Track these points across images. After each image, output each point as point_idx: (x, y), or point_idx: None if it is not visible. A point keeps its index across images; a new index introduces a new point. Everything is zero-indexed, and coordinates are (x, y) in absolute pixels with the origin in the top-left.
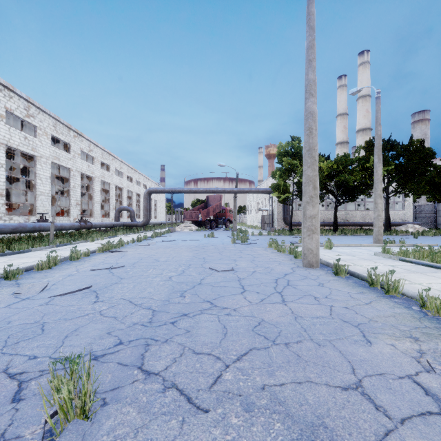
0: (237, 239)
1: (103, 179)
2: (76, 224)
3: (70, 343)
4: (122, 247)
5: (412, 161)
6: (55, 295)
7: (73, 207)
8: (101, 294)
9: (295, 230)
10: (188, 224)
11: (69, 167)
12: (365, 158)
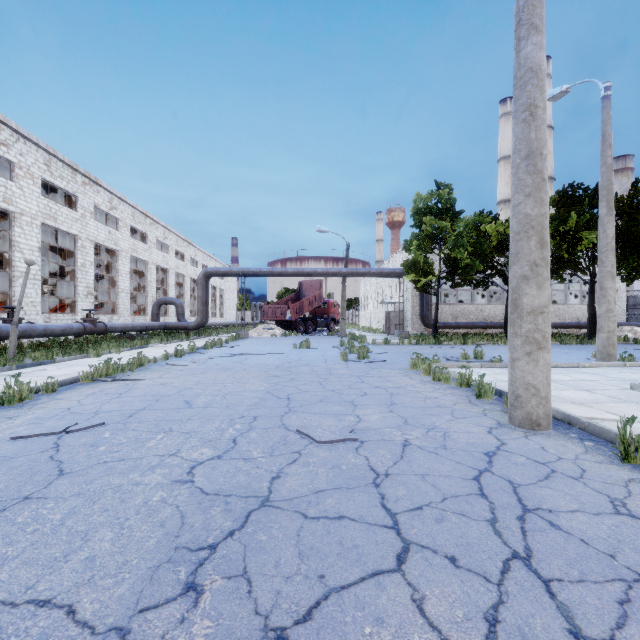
0: (350, 352)
1: (135, 254)
2: (76, 326)
3: None
4: (142, 368)
5: (637, 222)
6: None
7: (81, 297)
8: None
9: (444, 336)
10: (269, 326)
11: (75, 233)
12: (559, 218)
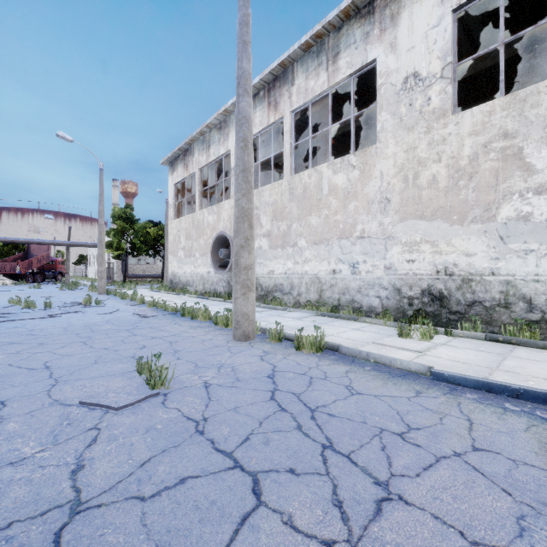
0: (66, 288)
1: None
2: None
3: None
4: None
5: None
6: None
7: None
8: None
9: (128, 281)
10: None
11: None
12: None
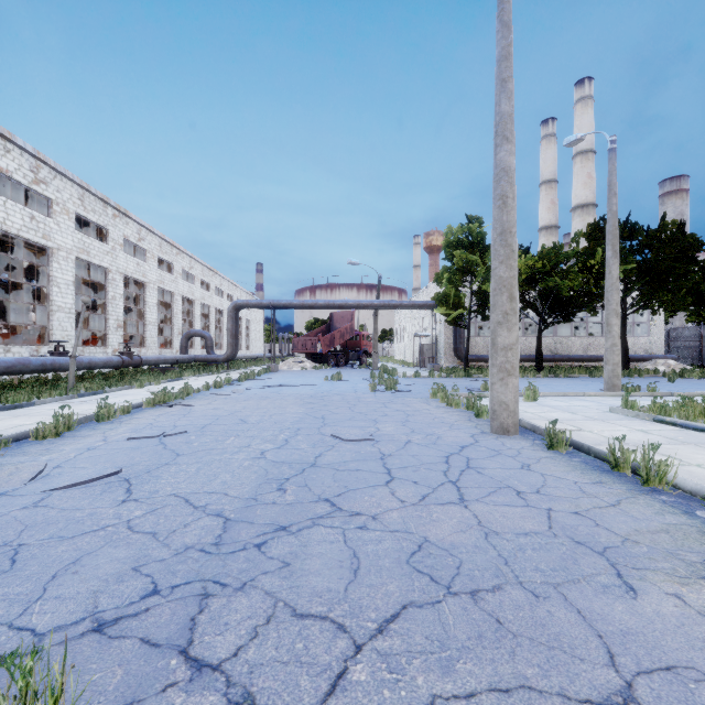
0: (379, 384)
1: (162, 286)
2: (116, 359)
3: (58, 592)
4: (189, 397)
5: (665, 256)
6: (54, 489)
7: (112, 330)
8: (137, 486)
9: (474, 369)
10: (300, 360)
11: (106, 266)
12: (588, 252)
